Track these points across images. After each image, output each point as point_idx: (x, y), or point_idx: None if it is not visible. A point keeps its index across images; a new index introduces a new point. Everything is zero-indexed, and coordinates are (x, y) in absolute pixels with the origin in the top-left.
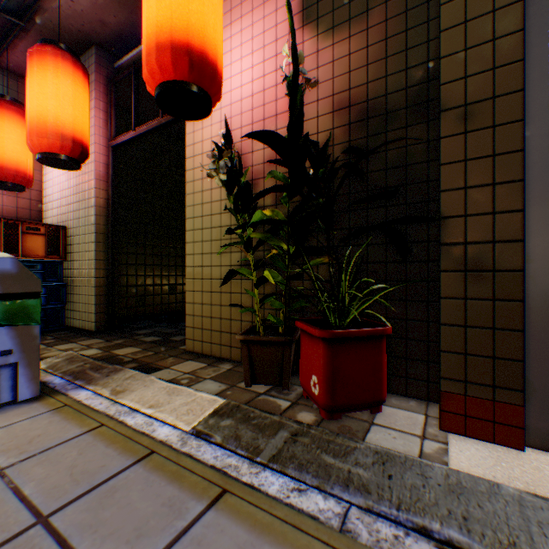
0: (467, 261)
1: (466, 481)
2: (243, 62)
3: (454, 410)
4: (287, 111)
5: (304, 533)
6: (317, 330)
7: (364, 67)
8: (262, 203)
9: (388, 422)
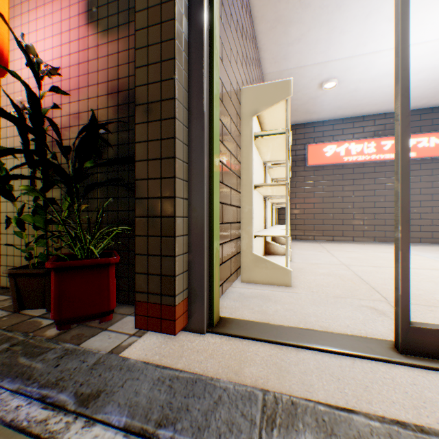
0: (150, 210)
1: (109, 360)
2: (46, 42)
3: (143, 313)
4: (78, 88)
5: None
6: (48, 262)
7: (128, 64)
8: (60, 161)
9: (119, 327)
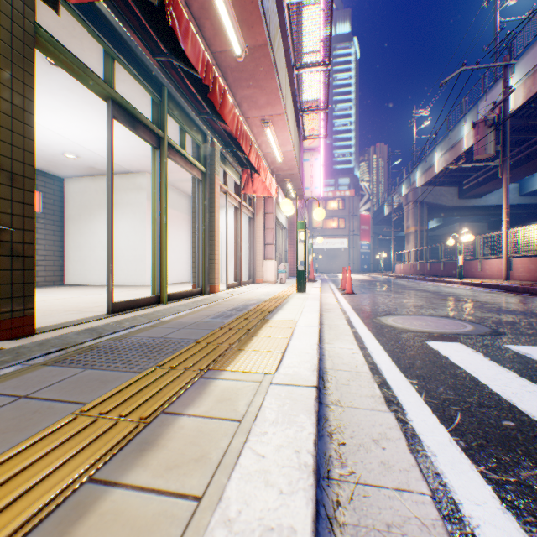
0: (15, 251)
1: (41, 342)
2: None
3: (9, 328)
4: None
5: (28, 369)
6: None
7: None
8: None
9: None
